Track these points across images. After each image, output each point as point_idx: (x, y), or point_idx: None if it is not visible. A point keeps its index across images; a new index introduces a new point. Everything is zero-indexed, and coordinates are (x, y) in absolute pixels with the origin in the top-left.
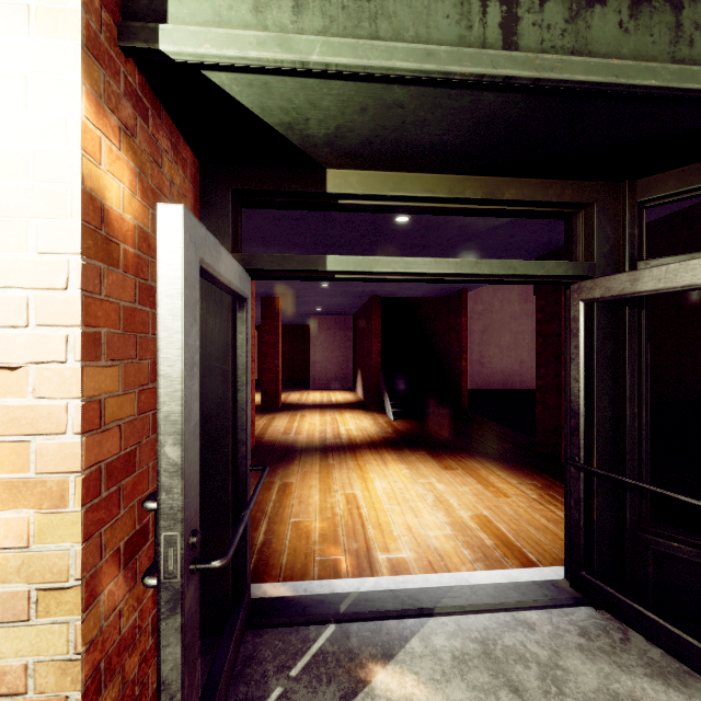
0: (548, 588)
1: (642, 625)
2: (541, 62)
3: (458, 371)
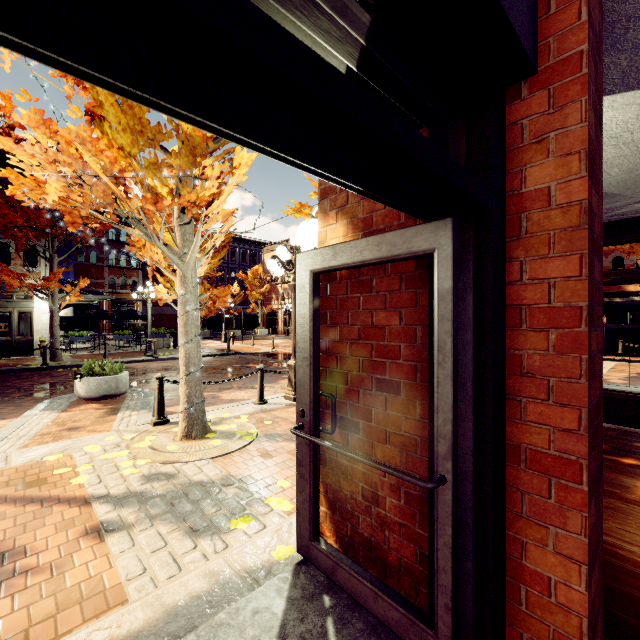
0: None
1: None
2: None
3: None
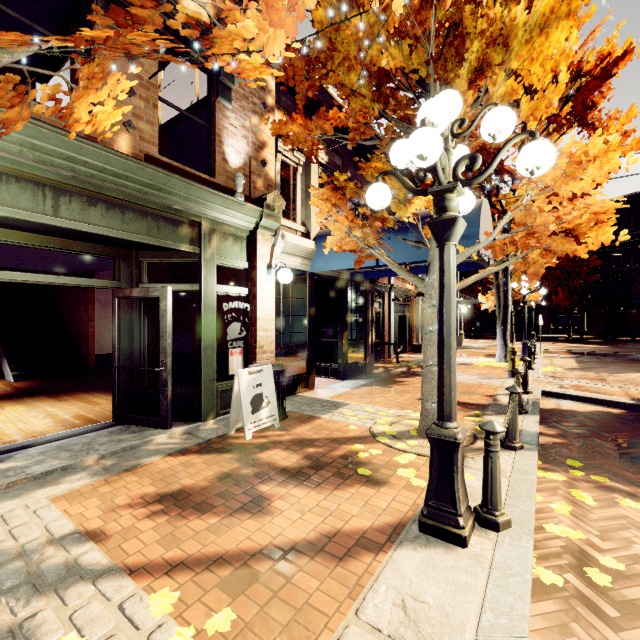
0: (101, 425)
1: (133, 421)
2: (69, 223)
3: (86, 336)
